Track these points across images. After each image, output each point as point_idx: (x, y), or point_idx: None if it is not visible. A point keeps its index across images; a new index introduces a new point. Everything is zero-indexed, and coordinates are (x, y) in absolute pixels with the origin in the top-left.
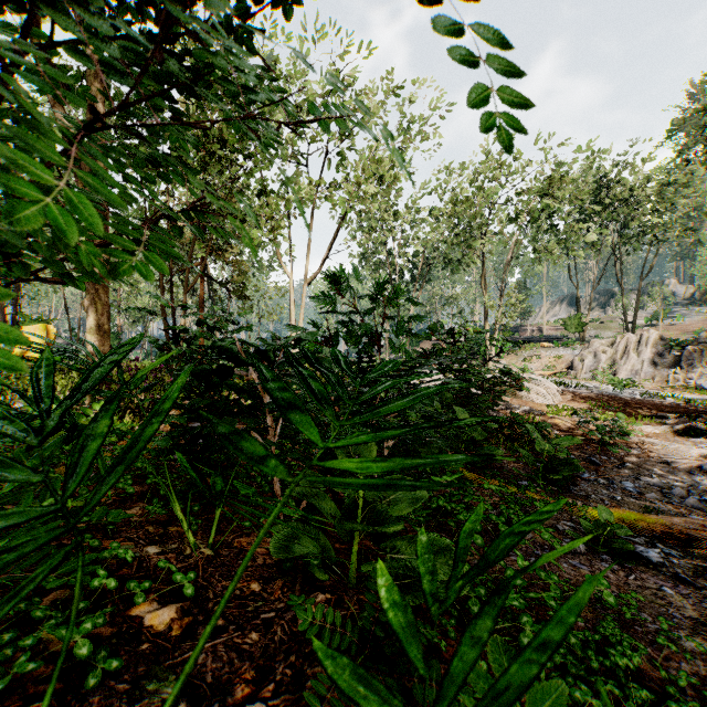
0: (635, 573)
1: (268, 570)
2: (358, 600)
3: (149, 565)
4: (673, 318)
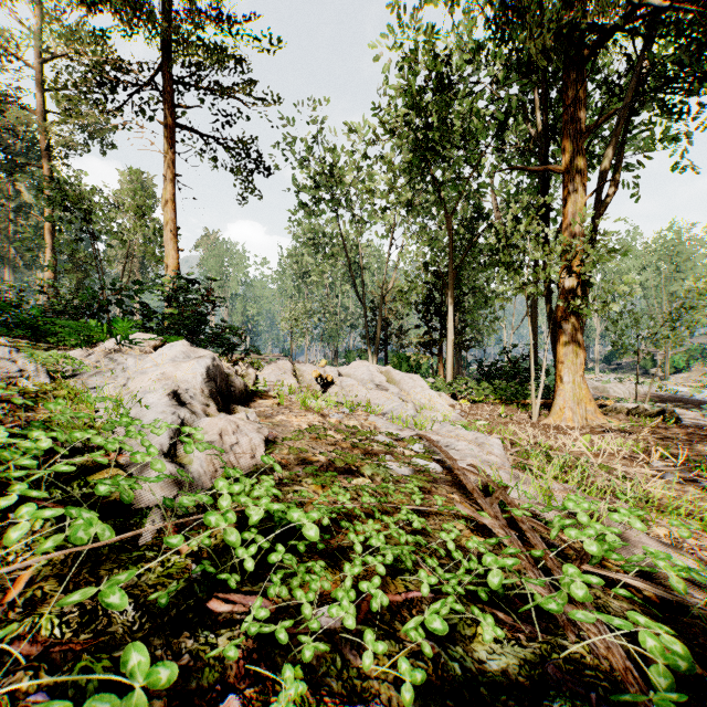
0: None
1: None
2: None
3: None
4: None
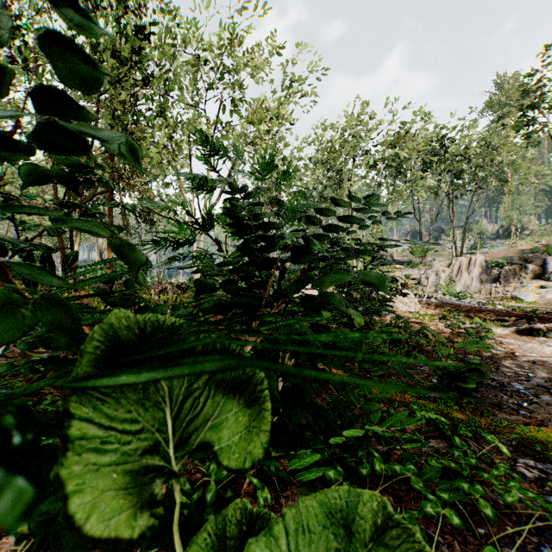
0: None
1: None
2: None
3: None
4: (486, 248)
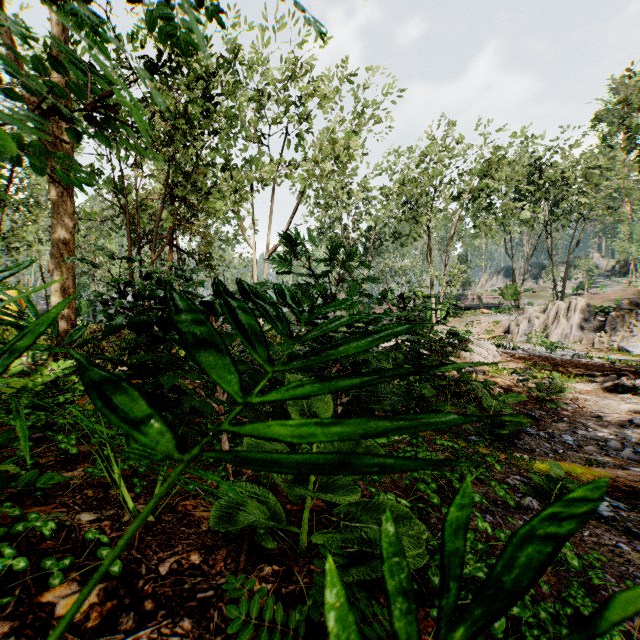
0: (589, 529)
1: (213, 537)
2: (308, 571)
3: (79, 535)
4: (596, 288)
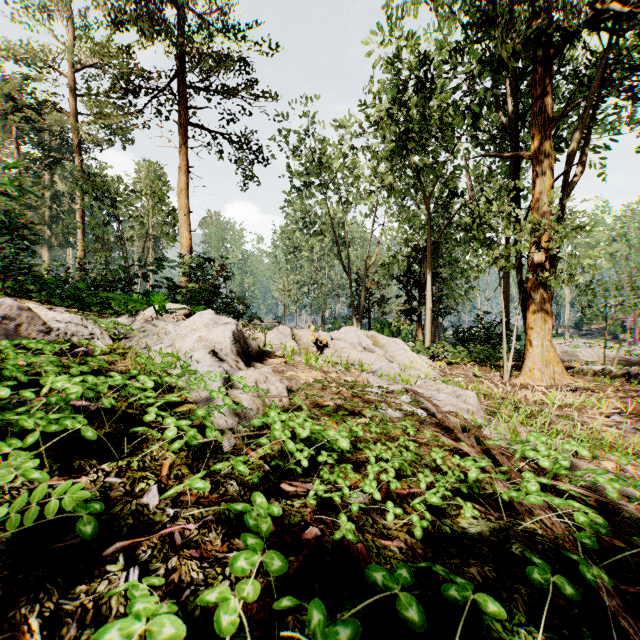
0: None
1: None
2: None
3: None
4: None
